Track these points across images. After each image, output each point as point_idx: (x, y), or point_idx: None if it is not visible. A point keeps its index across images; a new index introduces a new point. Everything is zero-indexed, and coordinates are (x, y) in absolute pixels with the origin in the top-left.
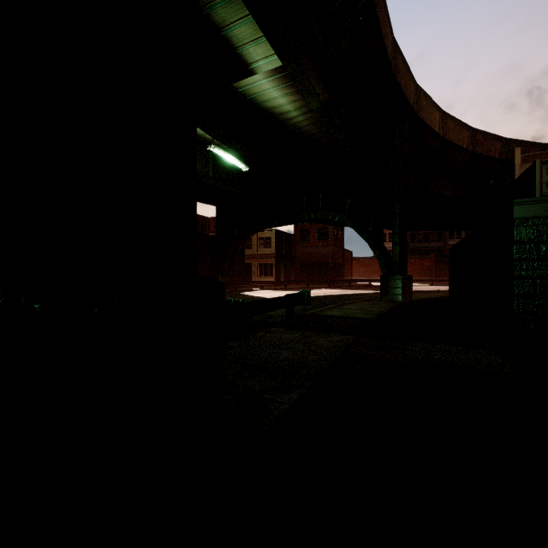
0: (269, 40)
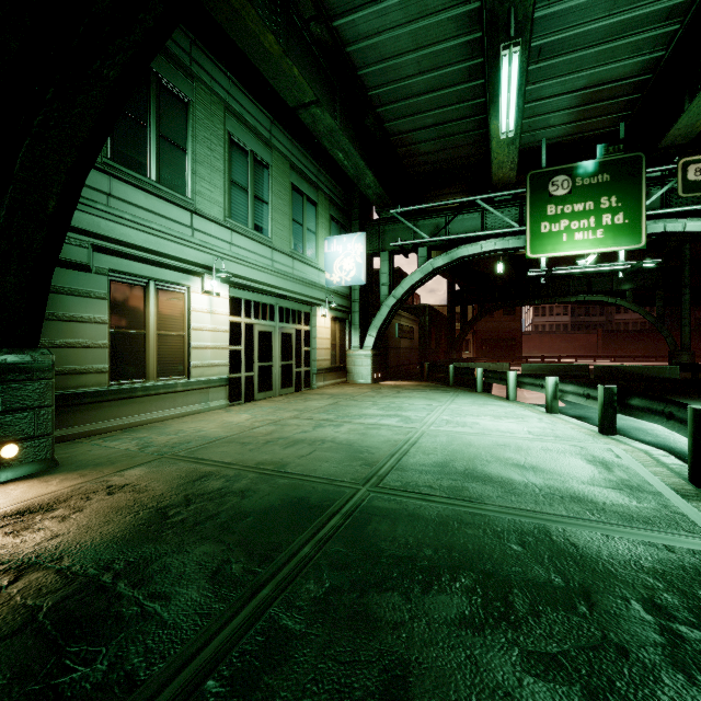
0: None
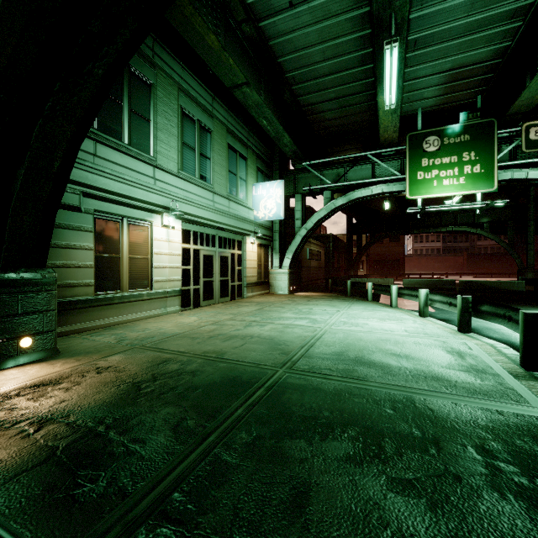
0: None
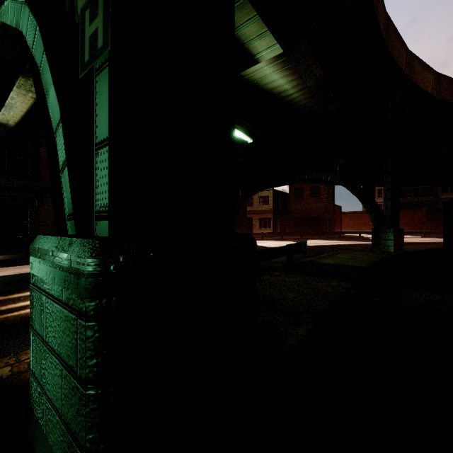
0: (273, 34)
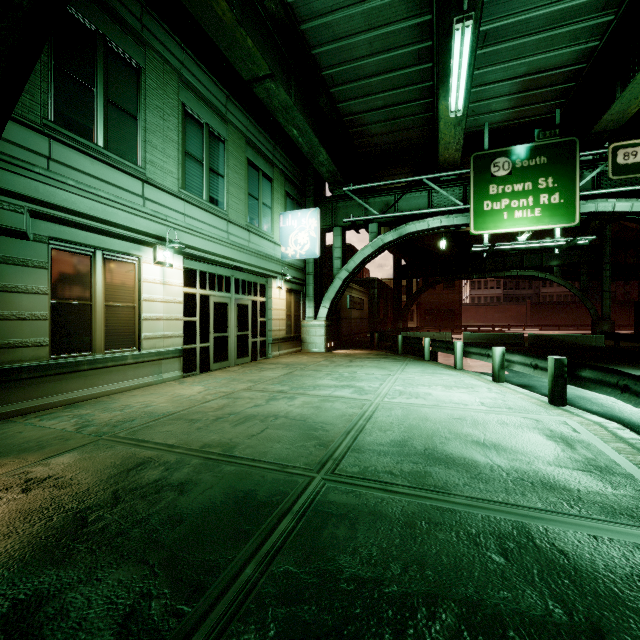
0: None
